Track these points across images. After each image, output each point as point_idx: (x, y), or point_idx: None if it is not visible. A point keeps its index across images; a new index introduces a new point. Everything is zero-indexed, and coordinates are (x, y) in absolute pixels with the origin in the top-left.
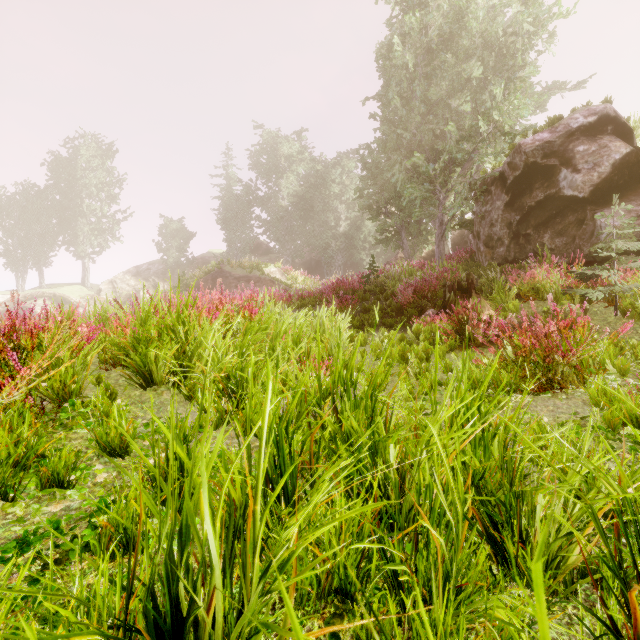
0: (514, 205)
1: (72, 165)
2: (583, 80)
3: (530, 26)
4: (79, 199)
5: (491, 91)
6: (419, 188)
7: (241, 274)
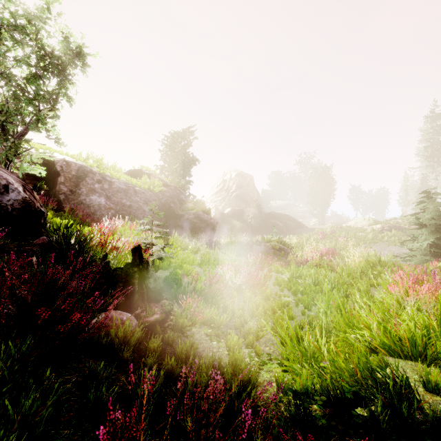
0: None
1: None
2: None
3: None
4: None
5: None
6: None
7: None
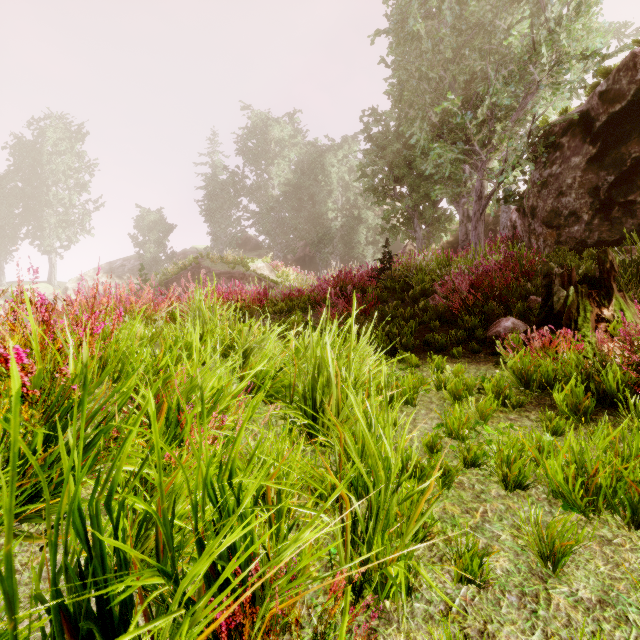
0: (605, 160)
1: (37, 149)
2: None
3: None
4: (45, 187)
5: (552, 12)
6: (450, 148)
7: (222, 270)
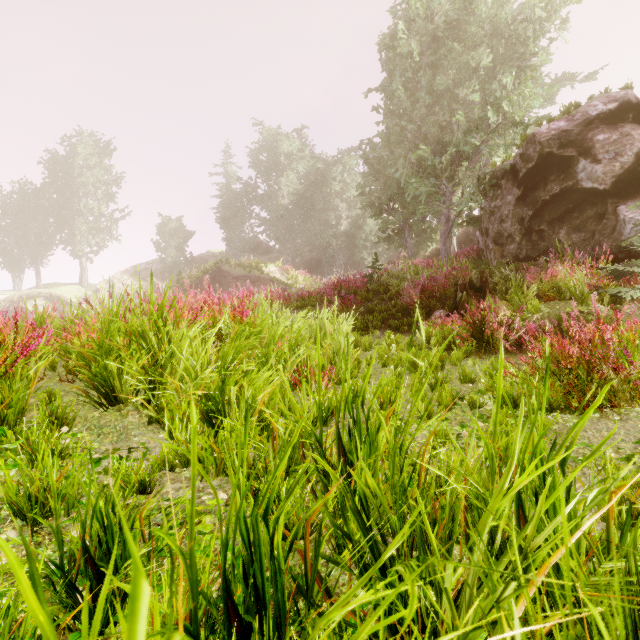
0: (526, 199)
1: (69, 163)
2: (594, 71)
3: (542, 11)
4: (76, 198)
5: (500, 81)
6: (424, 183)
7: (240, 273)
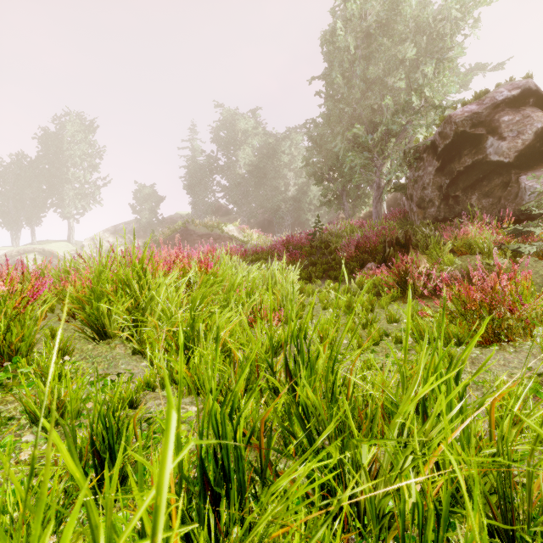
0: (444, 170)
1: (59, 139)
2: (502, 62)
3: (458, 12)
4: (65, 168)
5: (423, 70)
6: (359, 156)
7: (204, 232)
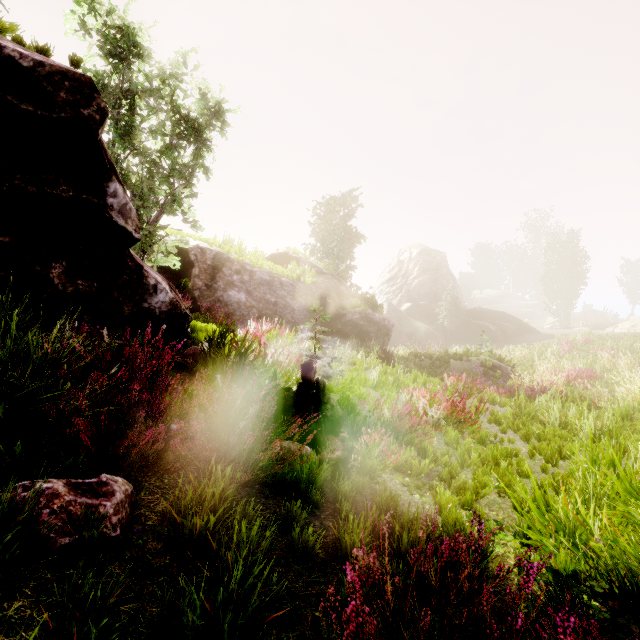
0: None
1: None
2: None
3: None
4: None
5: None
6: None
7: None
